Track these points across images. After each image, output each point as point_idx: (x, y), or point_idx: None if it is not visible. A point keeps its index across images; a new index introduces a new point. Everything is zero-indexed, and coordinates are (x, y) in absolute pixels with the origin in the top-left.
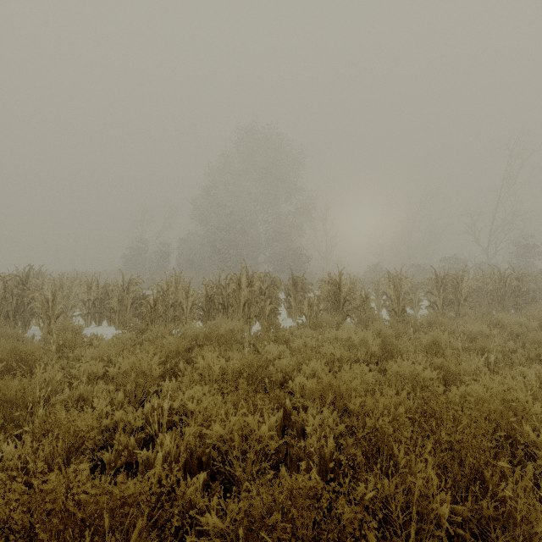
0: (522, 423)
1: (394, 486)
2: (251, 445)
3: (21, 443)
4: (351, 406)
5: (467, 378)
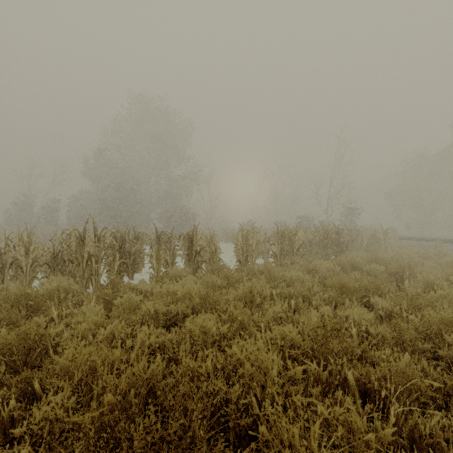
0: (268, 385)
1: None
2: None
3: None
4: (94, 387)
5: (254, 329)
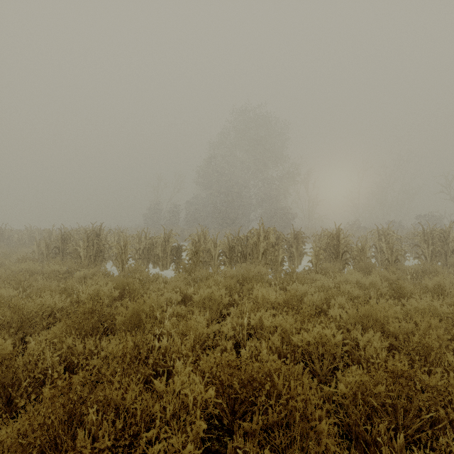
0: None
1: None
2: (326, 350)
3: (160, 340)
4: (391, 328)
5: None
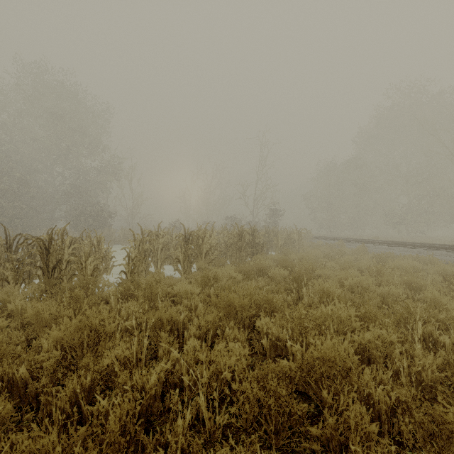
0: None
1: None
2: None
3: None
4: None
5: None
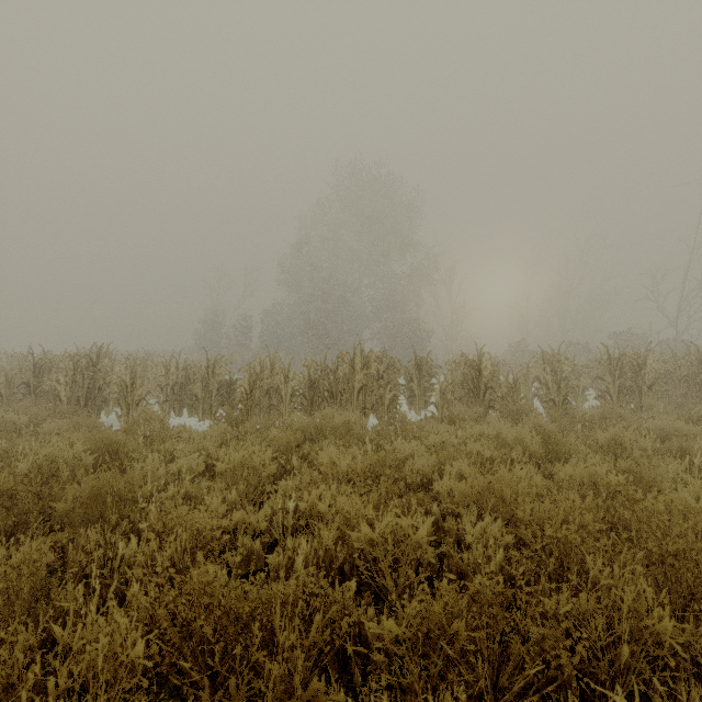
0: None
1: (594, 601)
2: (403, 553)
3: (136, 542)
4: (520, 513)
5: (665, 485)
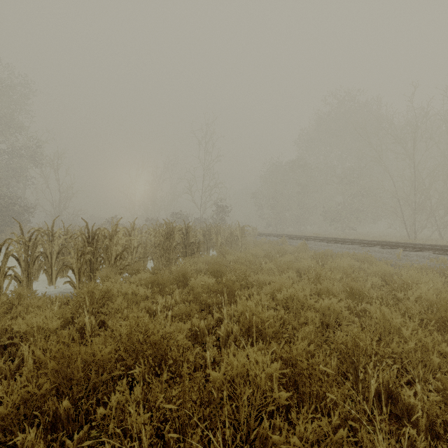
0: None
1: None
2: None
3: None
4: None
5: None
